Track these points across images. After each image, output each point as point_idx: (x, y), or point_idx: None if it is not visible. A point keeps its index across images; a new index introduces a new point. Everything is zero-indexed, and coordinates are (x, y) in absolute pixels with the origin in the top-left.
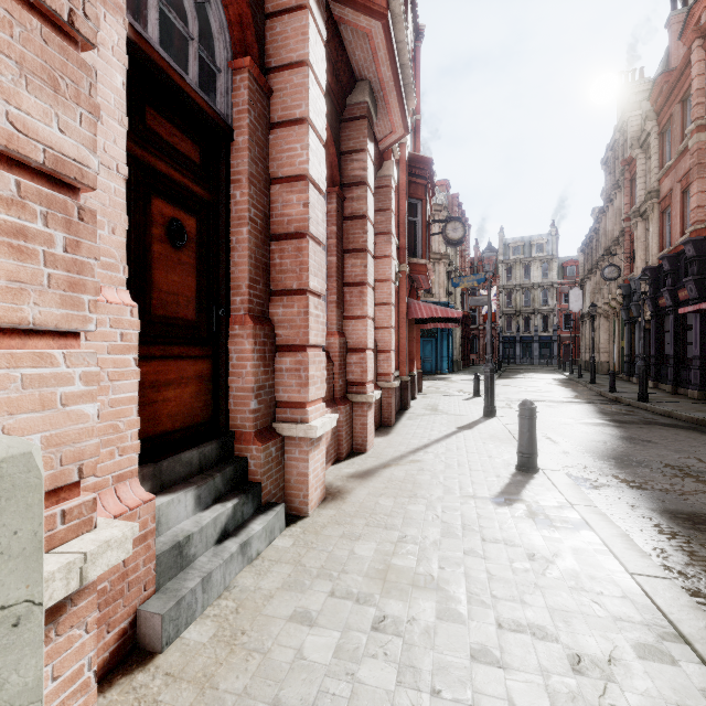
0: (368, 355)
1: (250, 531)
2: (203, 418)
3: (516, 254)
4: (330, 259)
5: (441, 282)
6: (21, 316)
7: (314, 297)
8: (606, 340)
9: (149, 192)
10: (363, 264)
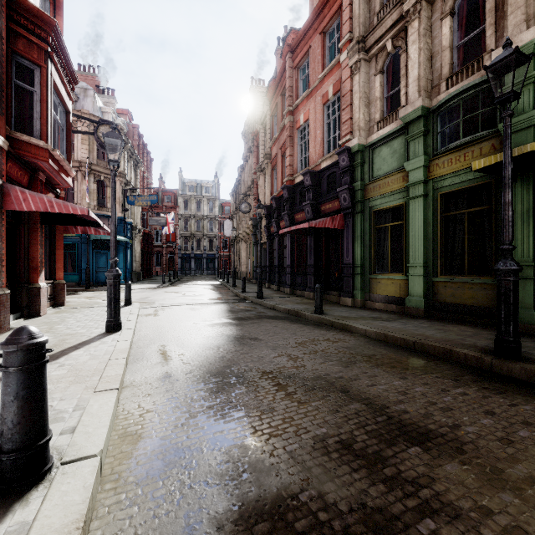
0: None
1: None
2: None
3: (192, 191)
4: None
5: (117, 198)
6: None
7: None
8: (245, 256)
9: None
10: None
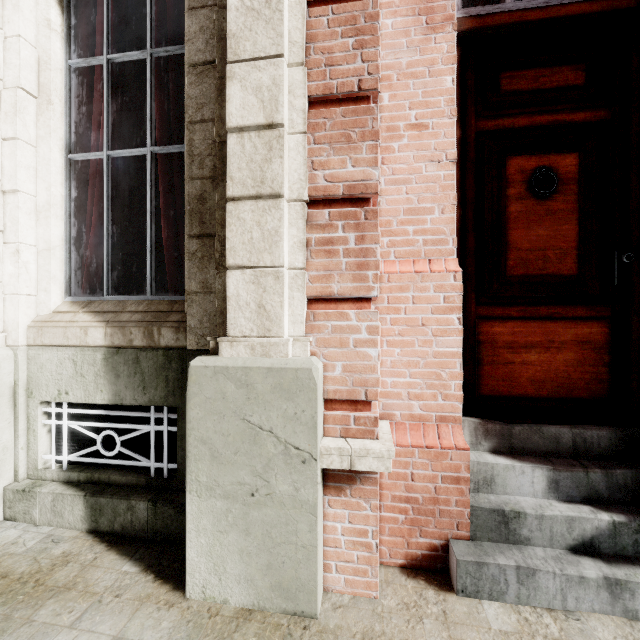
0: None
1: (639, 574)
2: (590, 394)
3: None
4: None
5: None
6: (331, 290)
7: None
8: None
9: (504, 156)
10: None
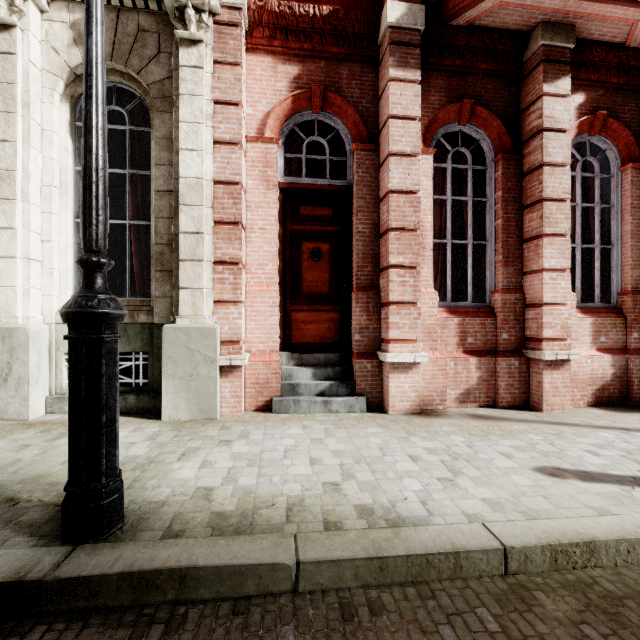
0: (548, 310)
1: (334, 398)
2: (333, 341)
3: None
4: (496, 223)
5: None
6: (223, 298)
7: (404, 268)
8: None
9: (302, 242)
10: (538, 216)
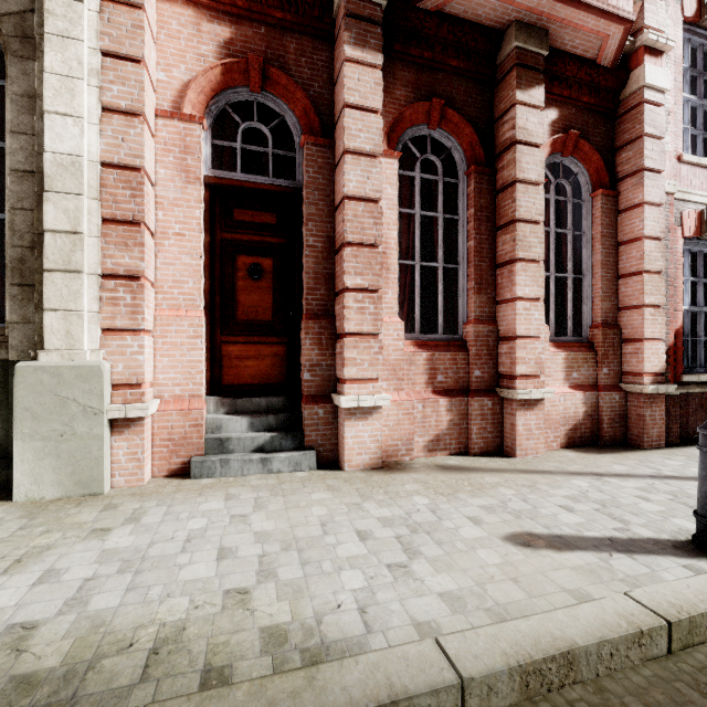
0: (522, 344)
1: (276, 455)
2: (278, 381)
3: None
4: (469, 244)
5: None
6: (116, 325)
7: (363, 292)
8: None
9: (236, 254)
10: (511, 238)
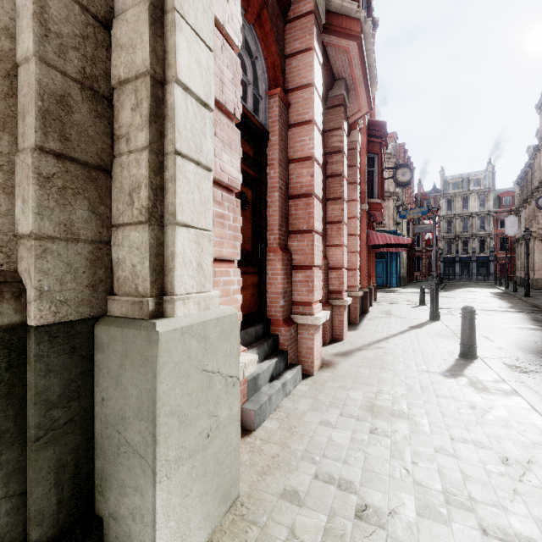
0: (344, 272)
1: (285, 377)
2: (254, 309)
3: (455, 188)
4: None
5: (390, 215)
6: (222, 253)
7: (316, 234)
8: (540, 259)
9: None
10: (340, 208)
